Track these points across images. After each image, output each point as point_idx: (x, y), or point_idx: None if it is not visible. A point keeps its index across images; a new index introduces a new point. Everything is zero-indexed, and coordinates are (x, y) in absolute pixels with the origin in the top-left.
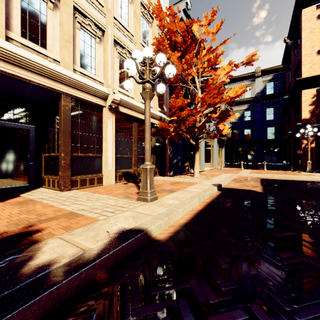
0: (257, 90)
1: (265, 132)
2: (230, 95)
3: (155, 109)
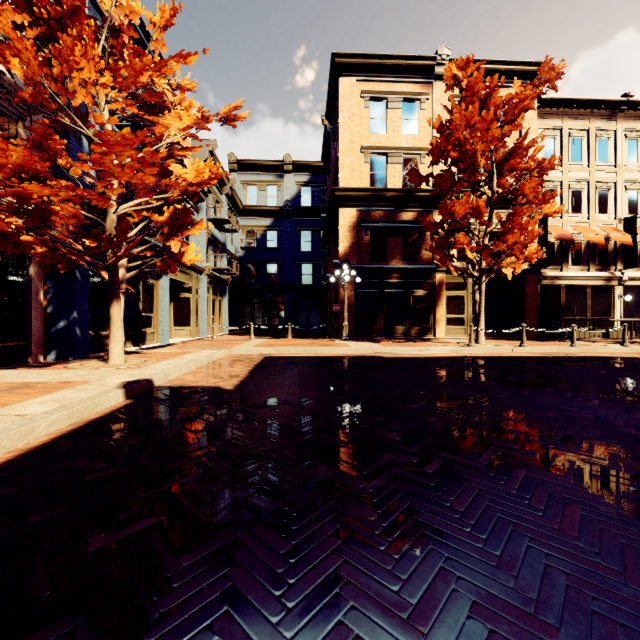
0: (287, 195)
1: (299, 271)
2: (187, 177)
3: None
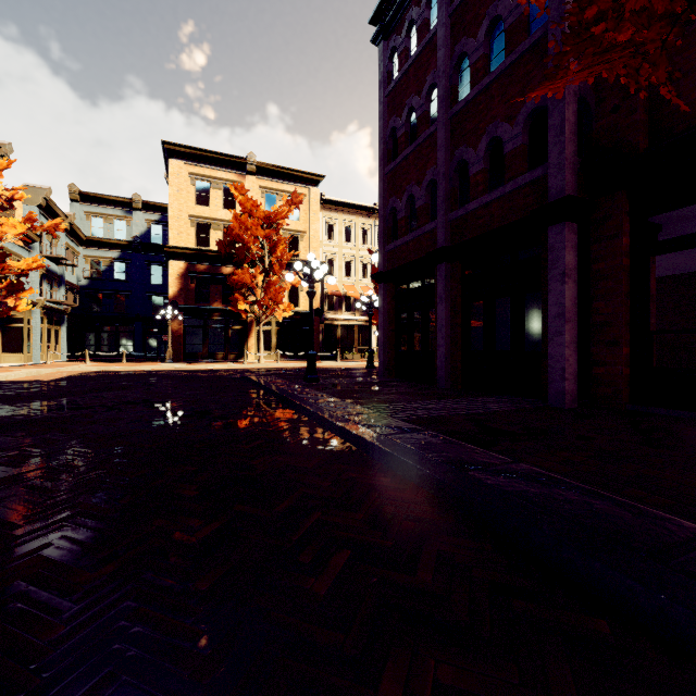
0: (137, 231)
1: (150, 303)
2: (21, 267)
3: None
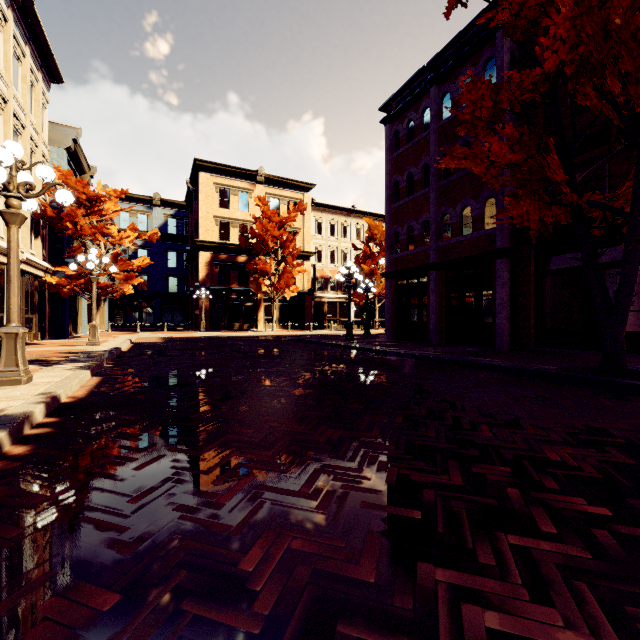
0: (156, 223)
1: (167, 283)
2: (137, 264)
3: (40, 258)
